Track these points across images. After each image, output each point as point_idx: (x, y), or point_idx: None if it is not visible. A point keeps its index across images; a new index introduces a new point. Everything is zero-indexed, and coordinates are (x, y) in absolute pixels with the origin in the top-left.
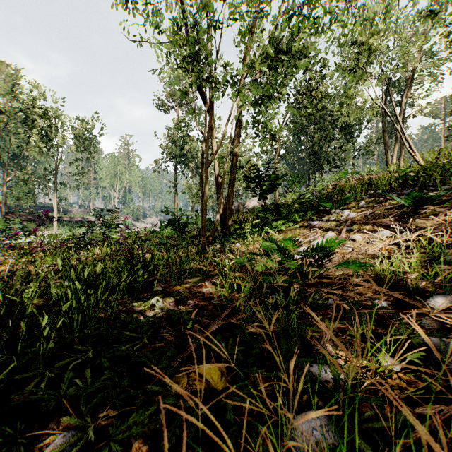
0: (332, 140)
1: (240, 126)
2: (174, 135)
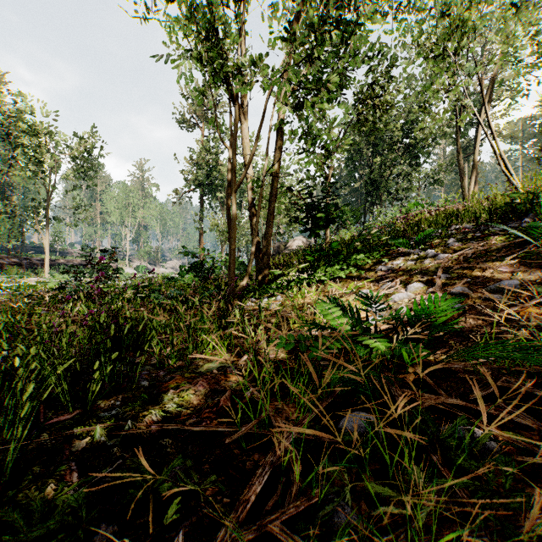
0: (394, 166)
1: (282, 138)
2: (199, 158)
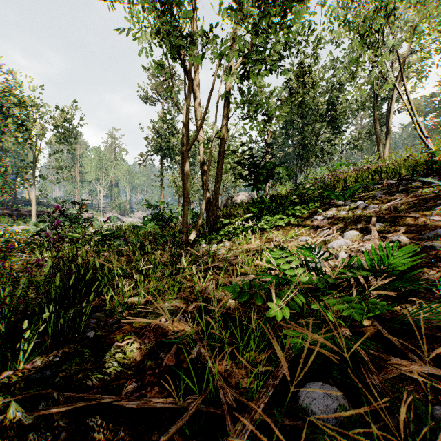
0: (321, 134)
1: (229, 106)
2: (160, 127)
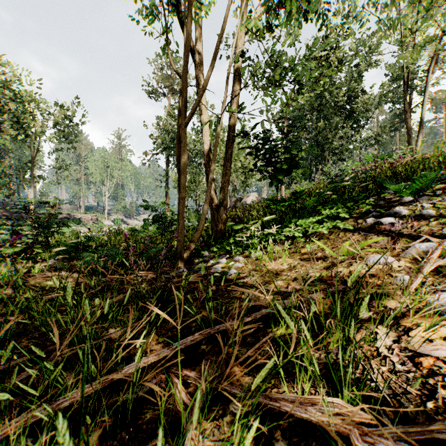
0: (338, 129)
1: (240, 77)
2: (165, 124)
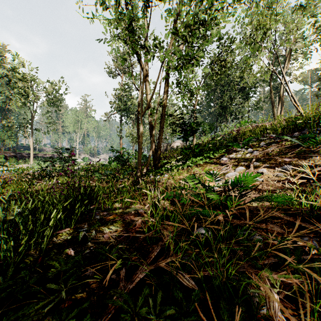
0: (234, 99)
1: (167, 85)
2: (120, 94)
